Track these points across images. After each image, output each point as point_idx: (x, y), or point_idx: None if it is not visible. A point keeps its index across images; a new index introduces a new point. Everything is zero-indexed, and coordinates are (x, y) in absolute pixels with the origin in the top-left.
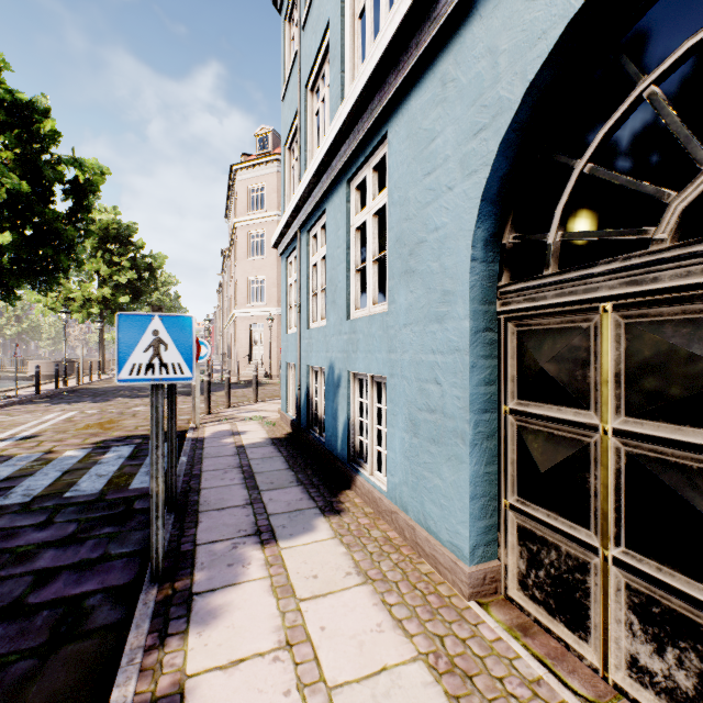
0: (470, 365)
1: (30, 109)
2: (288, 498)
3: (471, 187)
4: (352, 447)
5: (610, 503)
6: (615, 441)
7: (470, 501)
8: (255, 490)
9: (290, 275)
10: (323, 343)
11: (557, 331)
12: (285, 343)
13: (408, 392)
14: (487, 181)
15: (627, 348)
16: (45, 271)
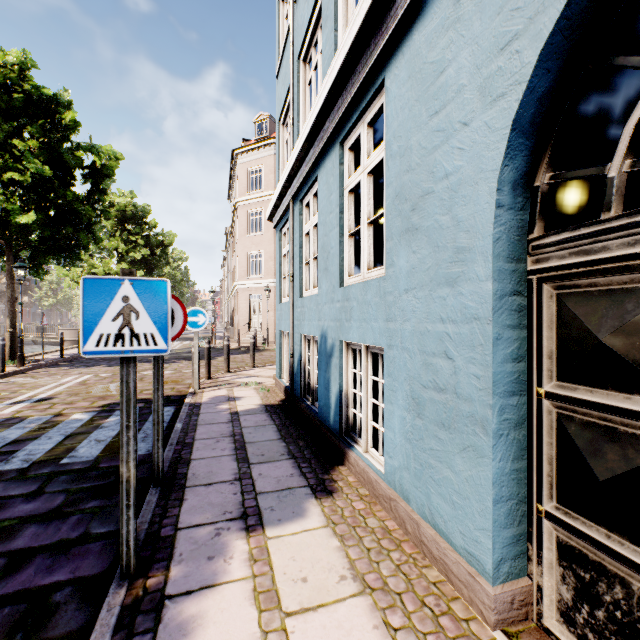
0: (494, 337)
1: (54, 102)
2: (278, 473)
3: (496, 115)
4: (344, 420)
5: None
6: None
7: (494, 505)
8: (245, 463)
9: (284, 246)
10: (315, 311)
11: (624, 292)
12: (279, 312)
13: (409, 366)
14: (520, 104)
15: None
16: (68, 248)
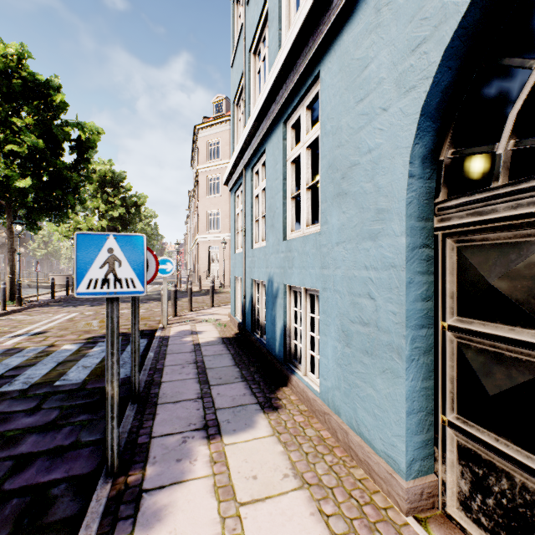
0: (407, 281)
1: (46, 86)
2: (233, 393)
3: (409, 103)
4: (287, 349)
5: None
6: None
7: (407, 416)
8: (206, 384)
9: (237, 206)
10: (263, 260)
11: (509, 245)
12: (233, 260)
13: (340, 305)
14: (427, 95)
15: None
16: (58, 208)
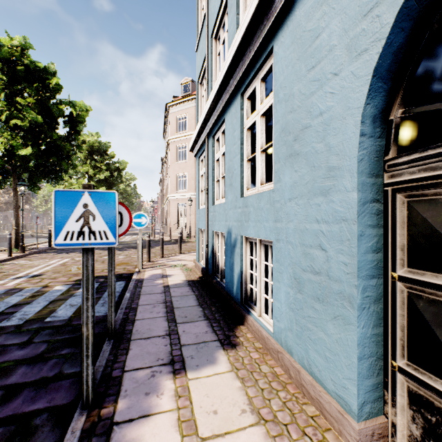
0: (358, 233)
1: (44, 72)
2: (196, 330)
3: (360, 66)
4: (244, 292)
5: None
6: None
7: (358, 361)
8: (173, 322)
9: (201, 169)
10: (223, 215)
11: None
12: (197, 215)
13: (292, 255)
14: (379, 56)
15: None
16: (54, 172)
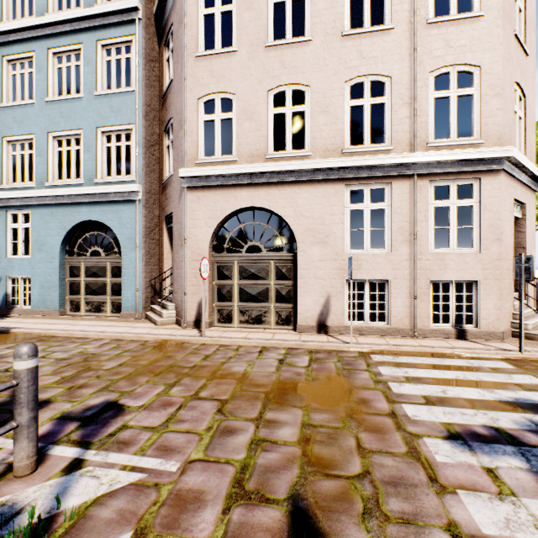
0: (60, 272)
1: None
2: None
3: (60, 238)
4: (9, 302)
5: (83, 290)
6: (84, 281)
7: (60, 297)
8: None
9: None
10: None
11: (77, 266)
12: None
13: (41, 279)
14: (63, 239)
15: (85, 269)
16: None
